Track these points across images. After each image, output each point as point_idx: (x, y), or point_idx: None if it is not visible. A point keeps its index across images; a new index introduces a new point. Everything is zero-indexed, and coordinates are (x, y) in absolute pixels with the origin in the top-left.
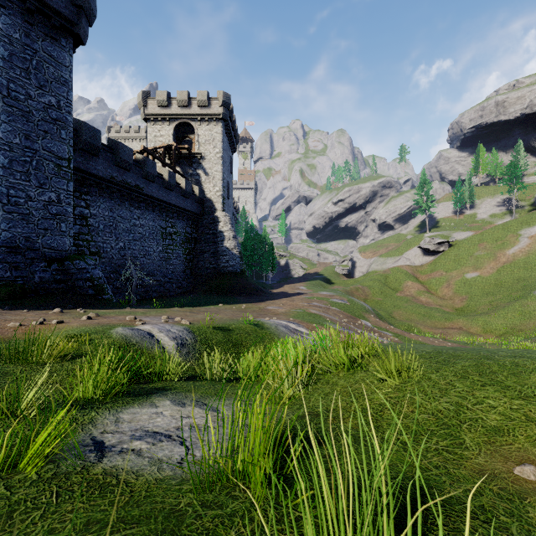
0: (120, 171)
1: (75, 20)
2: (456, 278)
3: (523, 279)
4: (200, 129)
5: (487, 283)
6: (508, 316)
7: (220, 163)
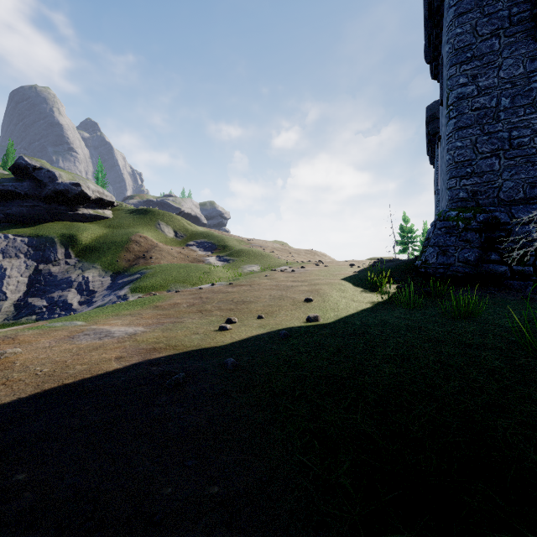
0: None
1: None
2: None
3: None
4: None
5: None
6: None
7: None
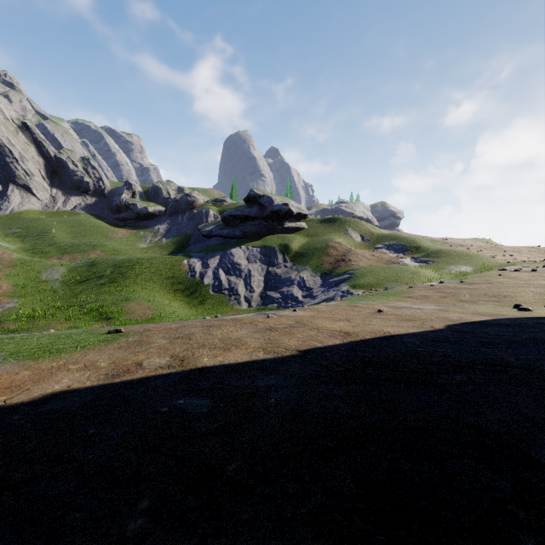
0: None
1: None
2: None
3: None
4: None
5: None
6: None
7: None
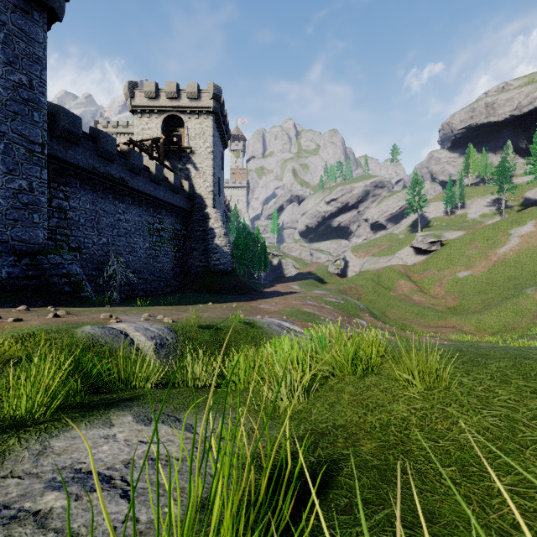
0: (102, 162)
1: None
2: (449, 277)
3: (514, 277)
4: (190, 122)
5: (478, 282)
6: (501, 314)
7: (211, 158)
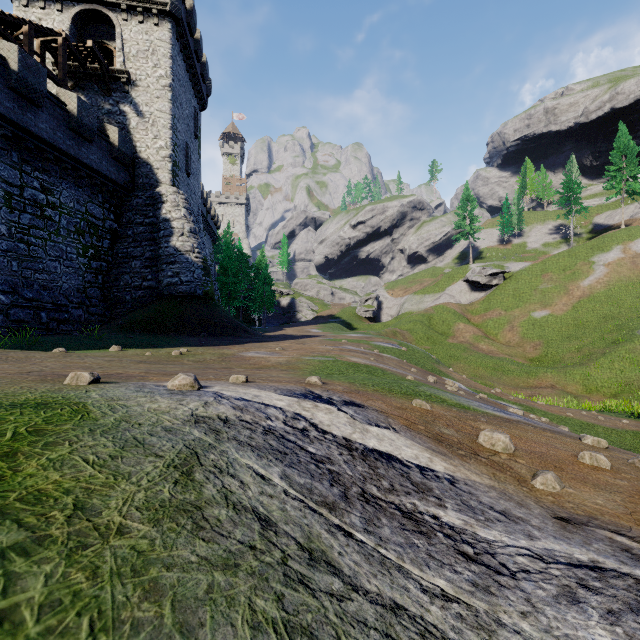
0: None
1: None
2: (521, 318)
3: (612, 316)
4: (127, 28)
5: (563, 323)
6: (615, 366)
7: (167, 97)
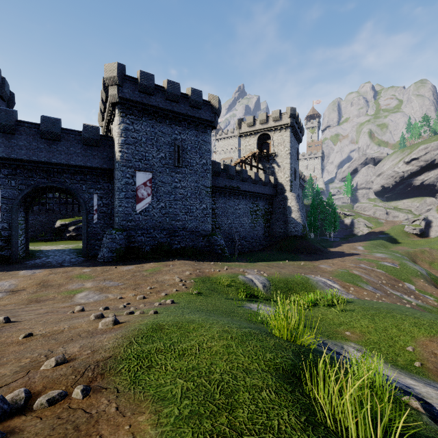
0: (229, 181)
1: (213, 120)
2: None
3: None
4: (274, 136)
5: None
6: None
7: (288, 158)
